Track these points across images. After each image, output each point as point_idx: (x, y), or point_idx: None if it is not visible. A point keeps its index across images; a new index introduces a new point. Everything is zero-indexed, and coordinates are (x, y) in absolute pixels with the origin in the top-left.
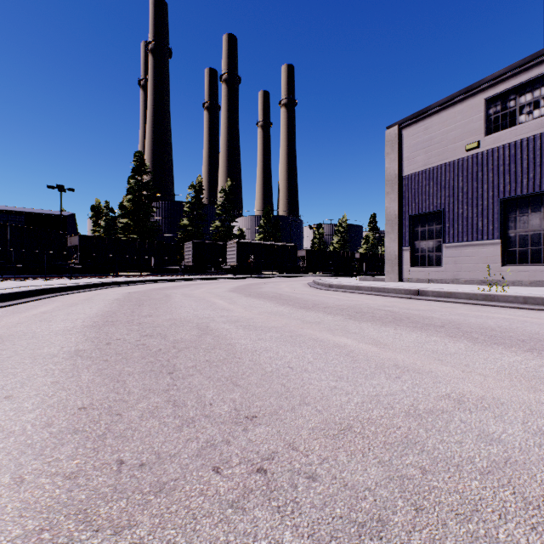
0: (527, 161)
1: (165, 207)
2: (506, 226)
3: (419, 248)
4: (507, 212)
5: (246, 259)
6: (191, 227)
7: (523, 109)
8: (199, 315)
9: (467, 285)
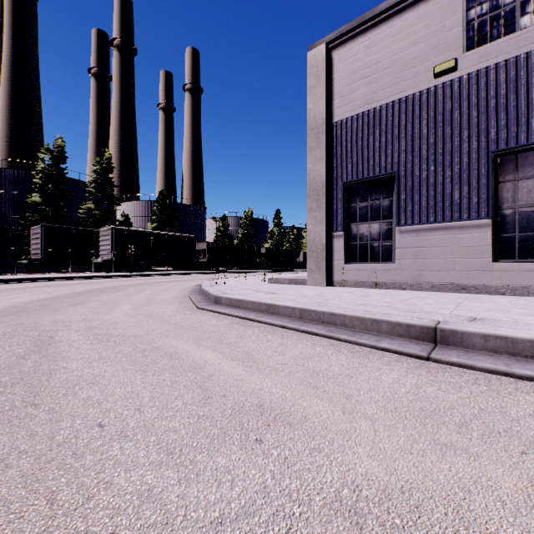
0: None
1: (5, 177)
2: (498, 197)
3: (358, 234)
4: (499, 175)
5: (127, 251)
6: (45, 206)
7: (527, 5)
8: None
9: (439, 293)
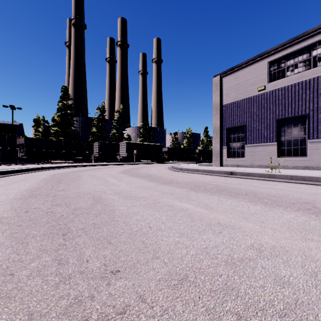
0: (291, 98)
1: (81, 121)
2: (279, 135)
3: (232, 147)
4: (280, 127)
5: (132, 153)
6: (98, 133)
7: (289, 68)
8: (96, 189)
9: (258, 168)
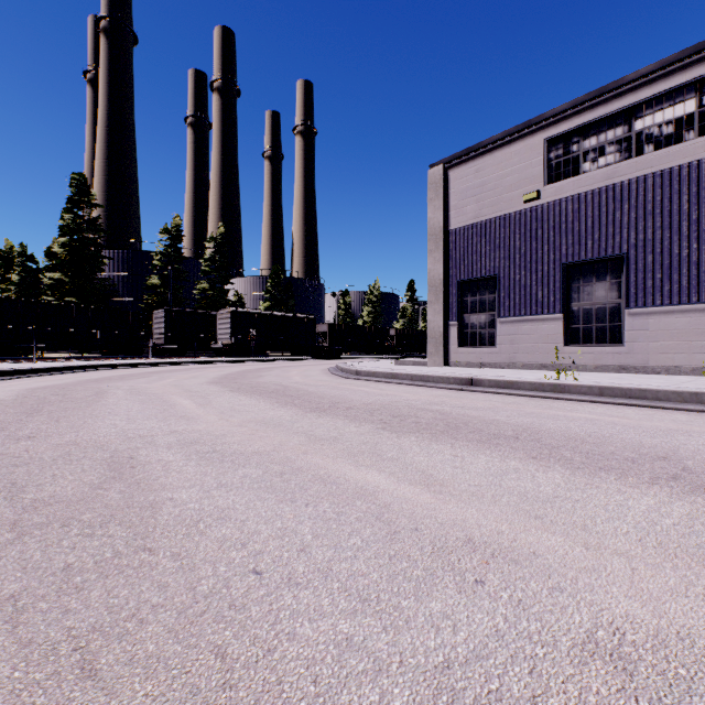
0: (592, 218)
1: (123, 259)
2: (568, 298)
3: (469, 323)
4: (569, 281)
5: (246, 335)
6: (164, 288)
7: (587, 155)
8: (130, 432)
9: (525, 370)
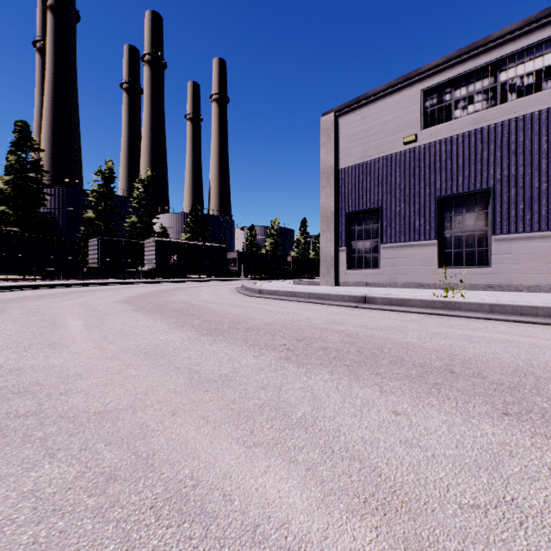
0: (463, 157)
1: (63, 196)
2: (442, 226)
3: (356, 249)
4: (443, 212)
5: (169, 261)
6: (98, 221)
7: (458, 103)
8: None
9: (405, 288)
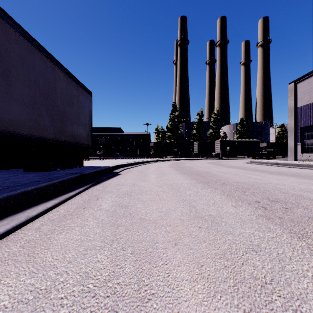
0: None
1: (185, 125)
2: None
3: (306, 144)
4: None
5: (226, 149)
6: (197, 134)
7: None
8: (190, 166)
9: None
